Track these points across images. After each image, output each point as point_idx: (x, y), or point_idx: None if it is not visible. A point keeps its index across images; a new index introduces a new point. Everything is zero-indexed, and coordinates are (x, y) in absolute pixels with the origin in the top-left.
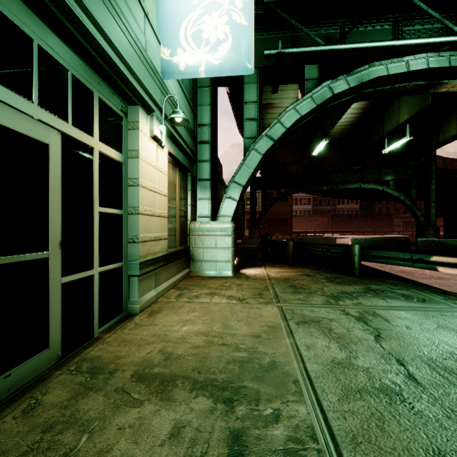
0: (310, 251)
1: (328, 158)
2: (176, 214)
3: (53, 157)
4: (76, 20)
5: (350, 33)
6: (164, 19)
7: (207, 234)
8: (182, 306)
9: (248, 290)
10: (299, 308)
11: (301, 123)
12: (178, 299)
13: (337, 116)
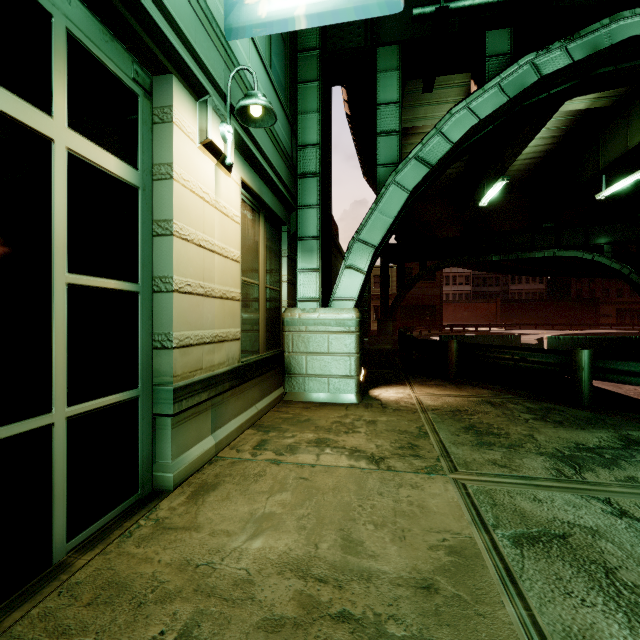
0: (488, 359)
1: (499, 212)
2: (260, 295)
3: None
4: None
5: None
6: None
7: (313, 330)
8: (261, 474)
9: (387, 437)
10: (503, 490)
11: (477, 136)
12: (257, 454)
13: (524, 140)
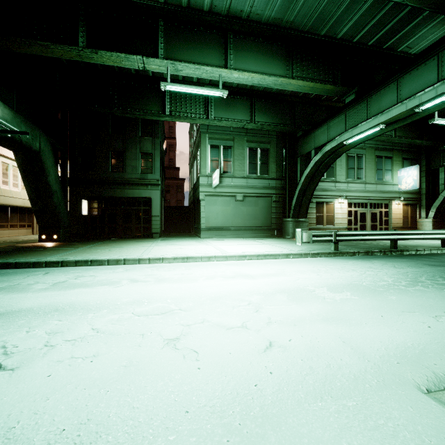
0: None
1: None
2: (408, 217)
3: (378, 213)
4: (380, 199)
5: None
6: (399, 180)
7: (422, 223)
8: None
9: None
10: None
11: None
12: None
13: None
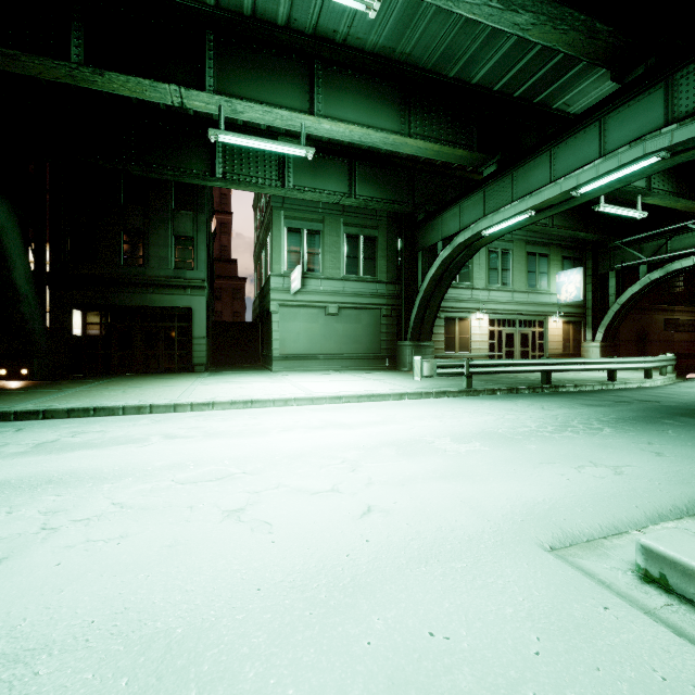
0: None
1: None
2: (570, 340)
3: (530, 335)
4: (533, 314)
5: (672, 241)
6: (557, 287)
7: (588, 348)
8: None
9: None
10: None
11: (645, 290)
12: None
13: None
